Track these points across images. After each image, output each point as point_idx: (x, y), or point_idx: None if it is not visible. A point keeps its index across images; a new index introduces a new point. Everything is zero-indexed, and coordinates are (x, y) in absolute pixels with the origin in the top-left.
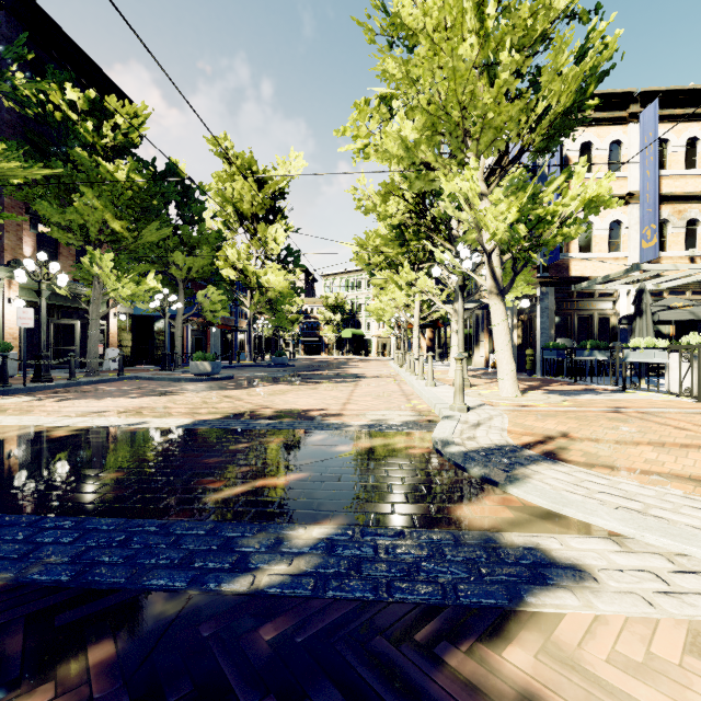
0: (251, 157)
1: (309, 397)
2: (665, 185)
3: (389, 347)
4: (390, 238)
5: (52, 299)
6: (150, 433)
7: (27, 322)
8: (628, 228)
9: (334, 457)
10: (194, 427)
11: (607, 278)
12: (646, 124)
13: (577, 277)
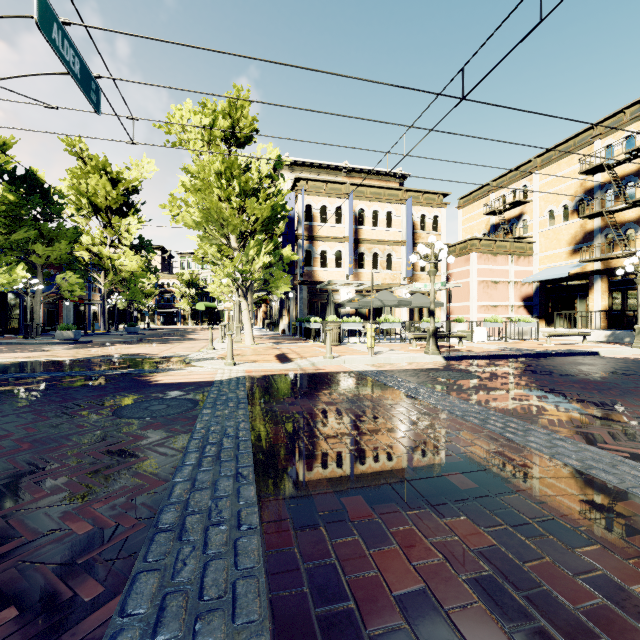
0: (105, 160)
1: (145, 349)
2: (363, 234)
3: None
4: None
5: None
6: (57, 361)
7: None
8: (345, 255)
9: (143, 362)
10: (79, 359)
11: (324, 284)
12: (350, 202)
13: (318, 281)
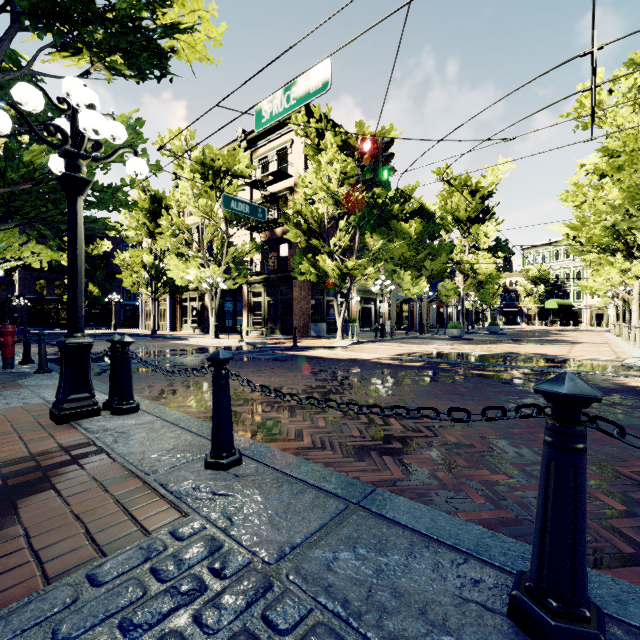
0: (466, 176)
1: (540, 349)
2: None
3: (606, 317)
4: (603, 235)
5: (364, 294)
6: (481, 354)
7: (383, 310)
8: None
9: (571, 363)
10: (496, 354)
11: None
12: None
13: None
